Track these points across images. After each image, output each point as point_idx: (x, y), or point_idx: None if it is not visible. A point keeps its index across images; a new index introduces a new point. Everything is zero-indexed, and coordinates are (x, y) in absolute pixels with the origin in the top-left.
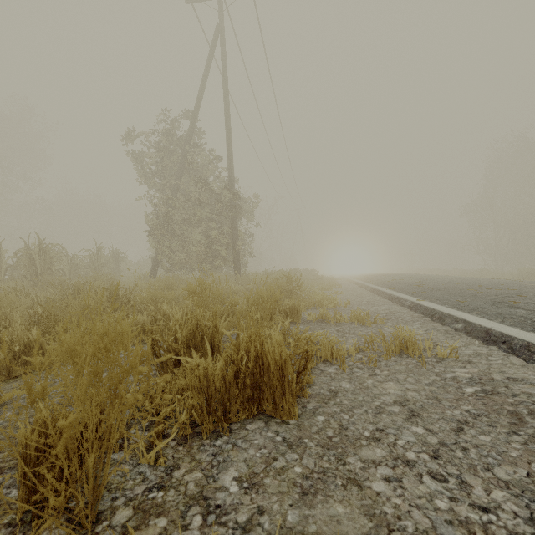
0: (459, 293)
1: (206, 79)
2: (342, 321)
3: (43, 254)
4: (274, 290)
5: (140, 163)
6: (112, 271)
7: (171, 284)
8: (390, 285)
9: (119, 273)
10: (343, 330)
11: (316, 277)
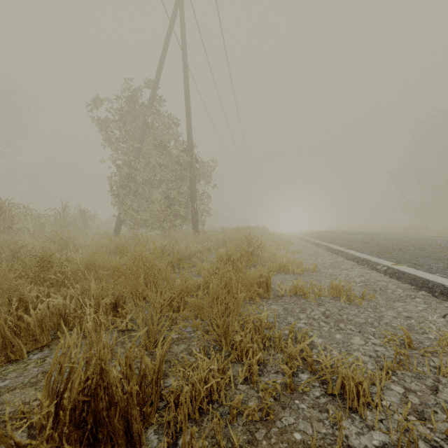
0: (430, 255)
1: (166, 49)
2: (321, 295)
3: (3, 213)
4: (235, 253)
5: (105, 128)
6: (78, 229)
7: (124, 246)
8: (344, 243)
9: (88, 231)
10: (331, 314)
11: (268, 234)
